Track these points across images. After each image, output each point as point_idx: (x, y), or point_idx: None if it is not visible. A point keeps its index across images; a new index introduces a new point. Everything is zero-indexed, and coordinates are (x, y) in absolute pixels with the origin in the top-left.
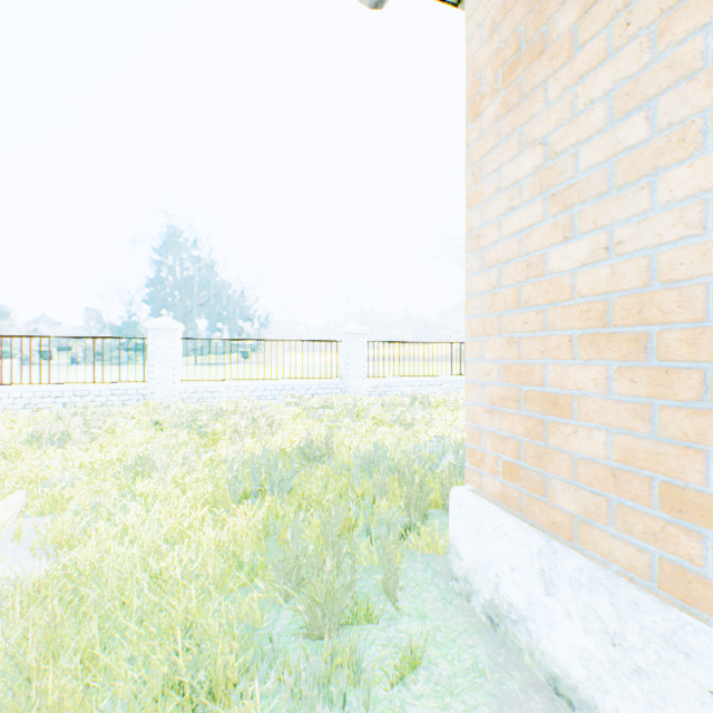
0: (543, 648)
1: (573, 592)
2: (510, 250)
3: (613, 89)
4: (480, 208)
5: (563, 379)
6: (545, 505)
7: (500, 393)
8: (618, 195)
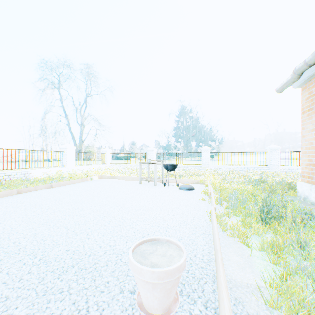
0: (309, 199)
1: (312, 189)
2: (308, 140)
3: None
4: (304, 131)
5: (314, 161)
6: (312, 181)
7: (306, 164)
8: None
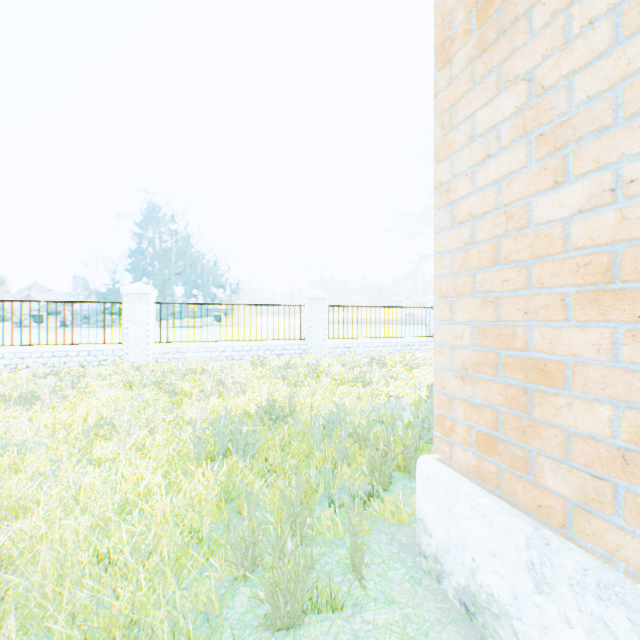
0: None
1: (574, 595)
2: (486, 201)
3: (620, 2)
4: (450, 160)
5: (553, 343)
6: (529, 484)
7: (474, 358)
8: (630, 125)
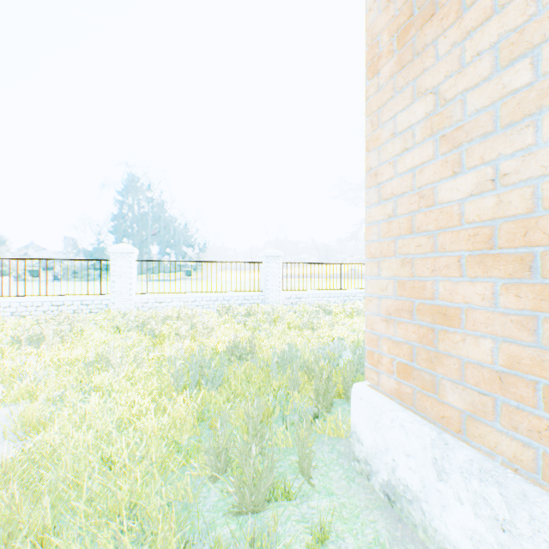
0: (435, 527)
1: (464, 480)
2: (404, 184)
3: (498, 41)
4: (378, 151)
5: (452, 294)
6: (435, 401)
7: (395, 305)
8: (504, 133)
